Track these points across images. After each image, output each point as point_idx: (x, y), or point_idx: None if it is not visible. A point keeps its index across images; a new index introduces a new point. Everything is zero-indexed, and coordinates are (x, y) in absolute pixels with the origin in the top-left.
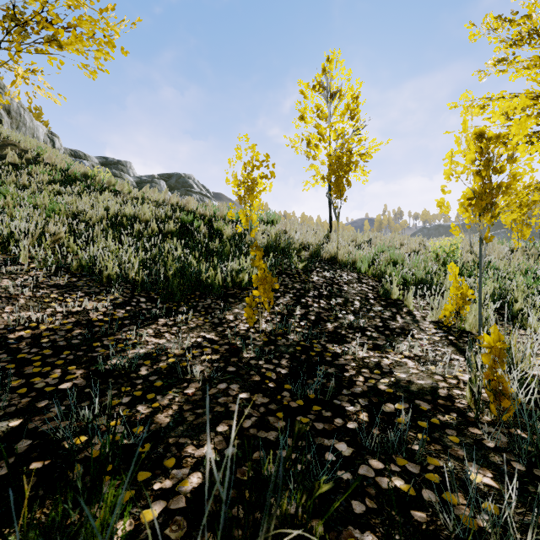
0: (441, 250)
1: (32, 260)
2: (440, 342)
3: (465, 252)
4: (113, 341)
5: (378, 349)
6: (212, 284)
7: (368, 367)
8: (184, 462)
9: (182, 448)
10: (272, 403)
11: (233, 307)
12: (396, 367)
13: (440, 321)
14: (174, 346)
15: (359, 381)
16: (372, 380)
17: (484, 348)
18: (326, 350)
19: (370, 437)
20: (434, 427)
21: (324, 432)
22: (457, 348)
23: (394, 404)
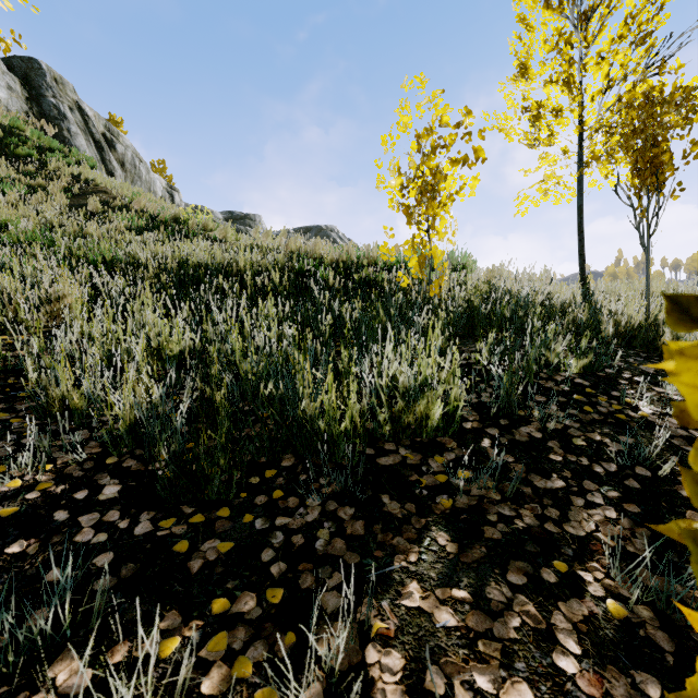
0: None
1: None
2: None
3: None
4: None
5: None
6: (328, 437)
7: None
8: None
9: None
10: None
11: (398, 561)
12: None
13: None
14: None
15: None
16: None
17: None
18: None
19: None
20: None
21: None
22: None
23: None
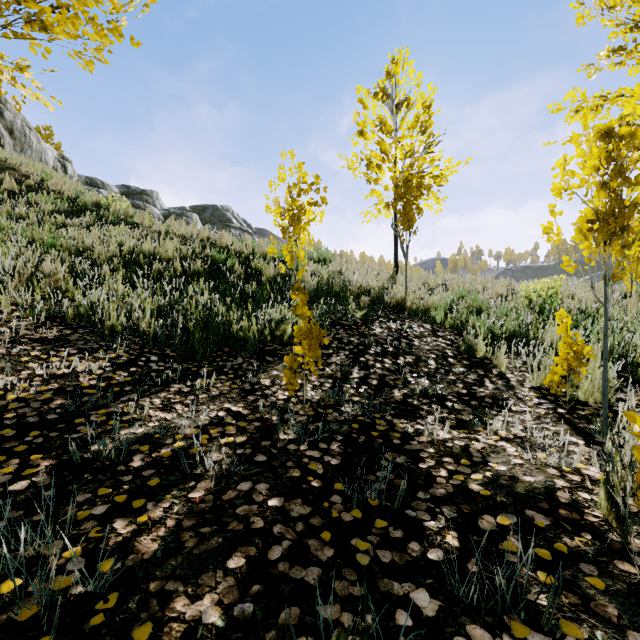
0: (536, 294)
1: (17, 307)
2: (547, 416)
3: (566, 298)
4: (104, 416)
5: (463, 427)
6: (244, 338)
7: (452, 454)
8: (166, 632)
9: (168, 602)
10: (316, 515)
11: (270, 368)
12: (490, 454)
13: (543, 386)
14: (184, 424)
15: (440, 477)
16: (459, 476)
17: (635, 436)
18: (394, 429)
19: (465, 578)
20: (562, 559)
21: (393, 568)
22: (572, 425)
23: (495, 516)
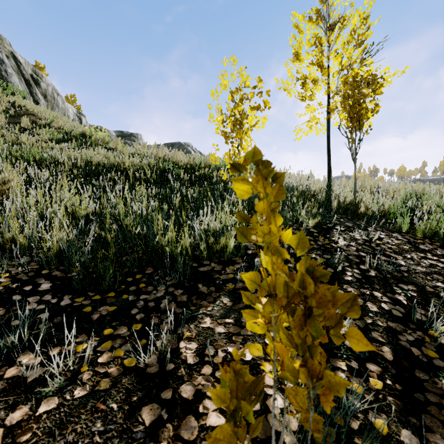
0: None
1: None
2: None
3: None
4: None
5: None
6: (171, 256)
7: None
8: None
9: None
10: None
11: (201, 310)
12: None
13: None
14: None
15: None
16: None
17: None
18: None
19: None
20: None
21: None
22: None
23: None
